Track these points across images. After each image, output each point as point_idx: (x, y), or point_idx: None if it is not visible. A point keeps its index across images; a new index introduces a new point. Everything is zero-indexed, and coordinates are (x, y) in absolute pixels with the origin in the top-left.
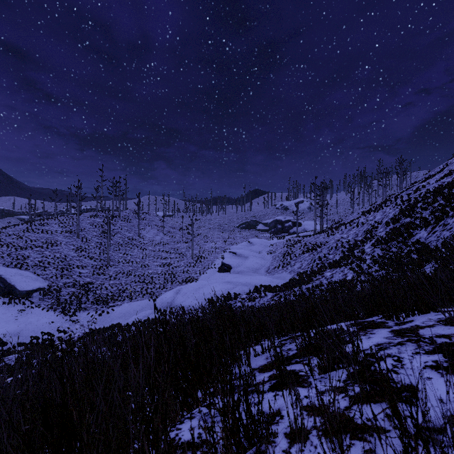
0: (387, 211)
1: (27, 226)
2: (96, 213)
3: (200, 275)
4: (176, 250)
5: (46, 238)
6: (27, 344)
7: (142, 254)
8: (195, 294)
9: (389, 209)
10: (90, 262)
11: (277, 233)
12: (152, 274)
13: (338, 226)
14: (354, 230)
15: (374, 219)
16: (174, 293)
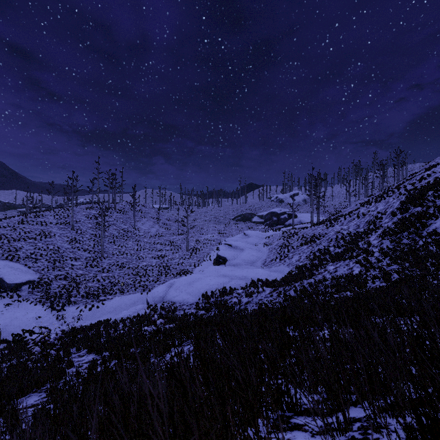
0: (391, 201)
1: (22, 218)
2: (92, 205)
3: (195, 267)
4: (172, 242)
5: (40, 230)
6: (7, 342)
7: (137, 246)
8: (188, 288)
9: (392, 199)
10: (84, 254)
11: (272, 225)
12: (146, 267)
13: (337, 218)
14: (355, 222)
15: (376, 210)
16: (166, 287)
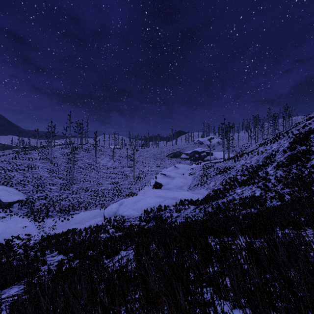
0: (282, 142)
1: (15, 155)
2: (65, 146)
3: (139, 191)
4: (123, 172)
5: (28, 163)
6: (1, 245)
7: (98, 175)
8: (134, 206)
9: (283, 141)
10: (59, 181)
11: (195, 160)
12: (104, 190)
13: (242, 155)
14: (255, 157)
15: (271, 149)
16: (118, 205)
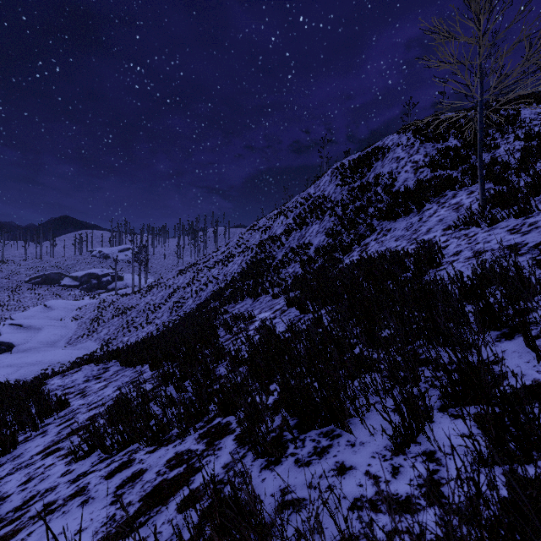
0: (187, 277)
1: None
2: None
3: None
4: None
5: None
6: None
7: None
8: None
9: (188, 275)
10: None
11: (91, 290)
12: None
13: (153, 286)
14: (162, 293)
15: (178, 283)
16: None
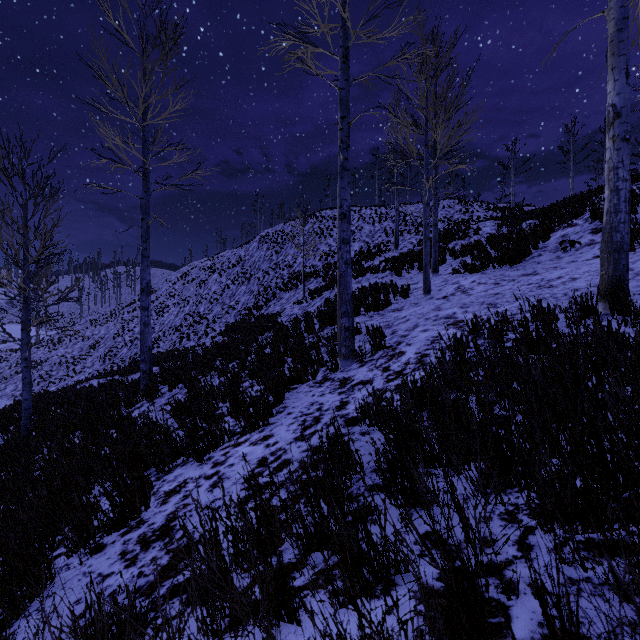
0: (110, 327)
1: None
2: None
3: None
4: None
5: None
6: None
7: None
8: None
9: (112, 325)
10: None
11: None
12: None
13: (62, 339)
14: (80, 345)
15: (99, 334)
16: None
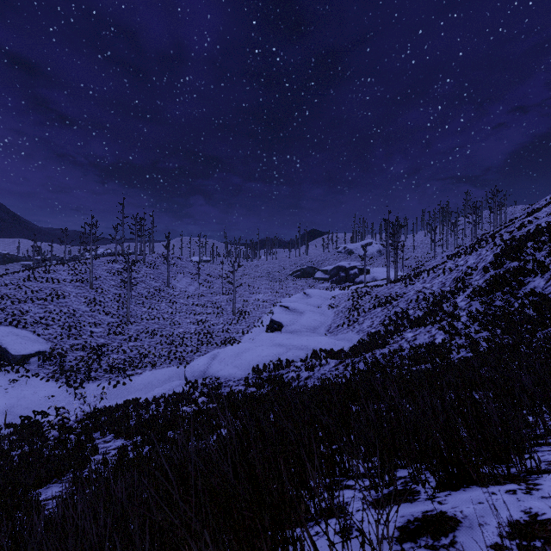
0: (483, 254)
1: (28, 274)
2: (115, 258)
3: (243, 335)
4: (215, 303)
5: (51, 289)
6: (15, 426)
7: (172, 308)
8: (236, 361)
9: (485, 251)
10: (105, 318)
11: (339, 283)
12: (183, 334)
13: (418, 273)
14: (439, 279)
15: (465, 264)
16: (208, 359)
